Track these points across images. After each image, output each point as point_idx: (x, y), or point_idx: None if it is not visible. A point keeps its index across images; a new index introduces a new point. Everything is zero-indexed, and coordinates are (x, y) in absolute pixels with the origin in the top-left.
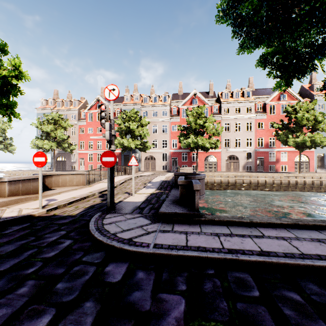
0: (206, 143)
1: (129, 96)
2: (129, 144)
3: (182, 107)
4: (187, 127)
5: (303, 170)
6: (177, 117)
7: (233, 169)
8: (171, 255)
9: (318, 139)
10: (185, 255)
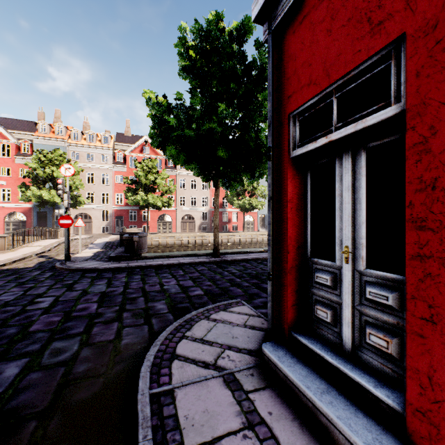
0: (158, 201)
1: (47, 126)
2: (51, 197)
3: (130, 154)
4: (136, 181)
5: (250, 230)
6: (123, 166)
7: (189, 230)
8: (120, 268)
9: (254, 203)
10: (126, 267)
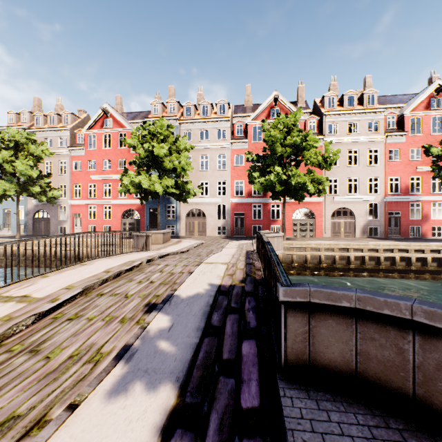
0: (306, 182)
1: (160, 105)
2: (151, 185)
3: (253, 122)
4: (264, 155)
5: None
6: (244, 141)
7: (344, 234)
8: None
9: None
10: None
